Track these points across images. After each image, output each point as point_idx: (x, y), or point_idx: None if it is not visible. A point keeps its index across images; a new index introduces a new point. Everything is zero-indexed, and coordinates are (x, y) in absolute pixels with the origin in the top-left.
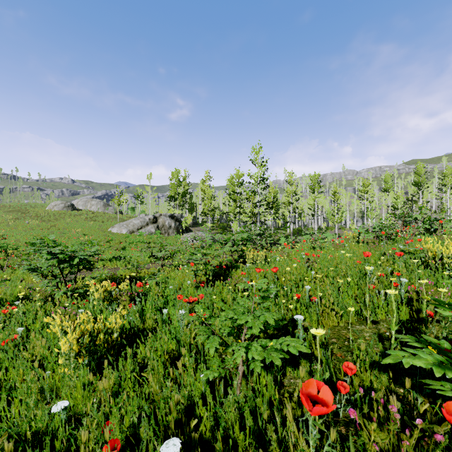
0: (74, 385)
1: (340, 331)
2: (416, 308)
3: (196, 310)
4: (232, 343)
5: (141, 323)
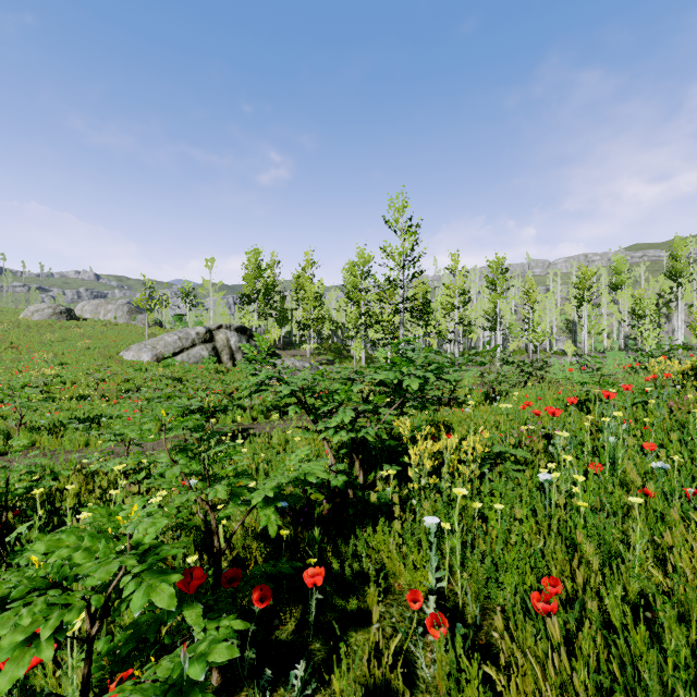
0: None
1: None
2: None
3: None
4: None
5: None
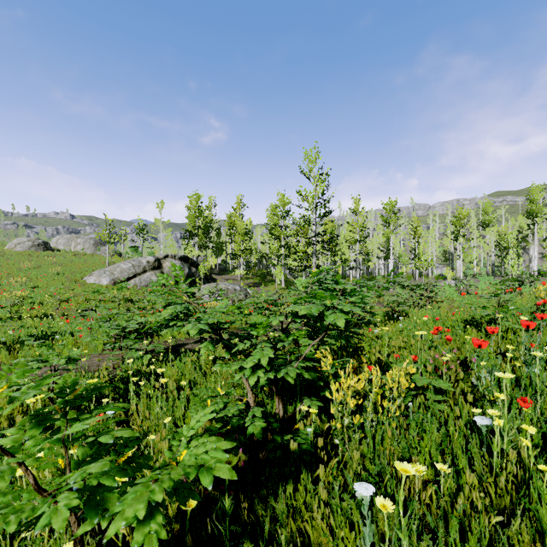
0: None
1: None
2: None
3: None
4: None
5: None
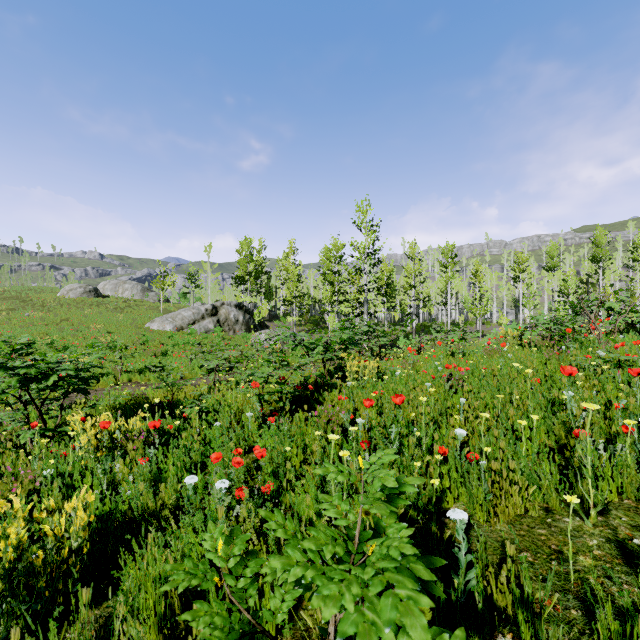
0: None
1: (533, 530)
2: None
3: (206, 543)
4: None
5: (149, 501)
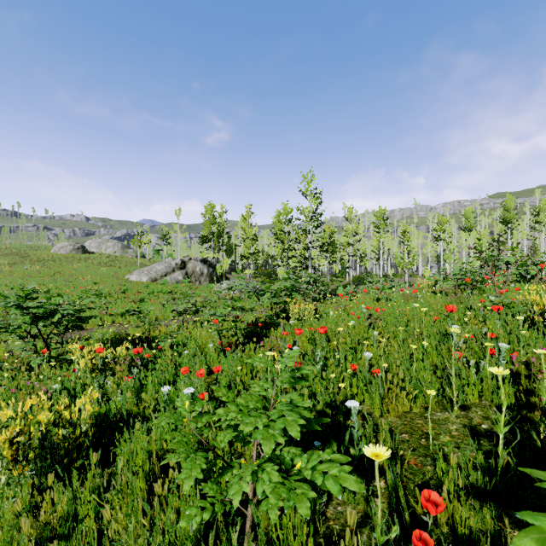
0: (1, 515)
1: (413, 421)
2: (525, 388)
3: (178, 403)
4: (233, 463)
5: (134, 406)
